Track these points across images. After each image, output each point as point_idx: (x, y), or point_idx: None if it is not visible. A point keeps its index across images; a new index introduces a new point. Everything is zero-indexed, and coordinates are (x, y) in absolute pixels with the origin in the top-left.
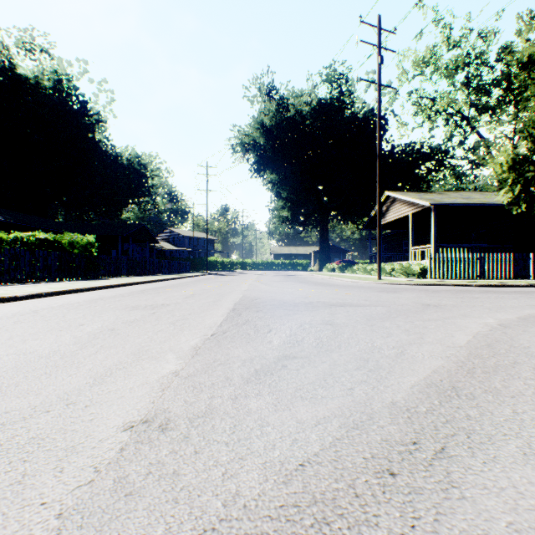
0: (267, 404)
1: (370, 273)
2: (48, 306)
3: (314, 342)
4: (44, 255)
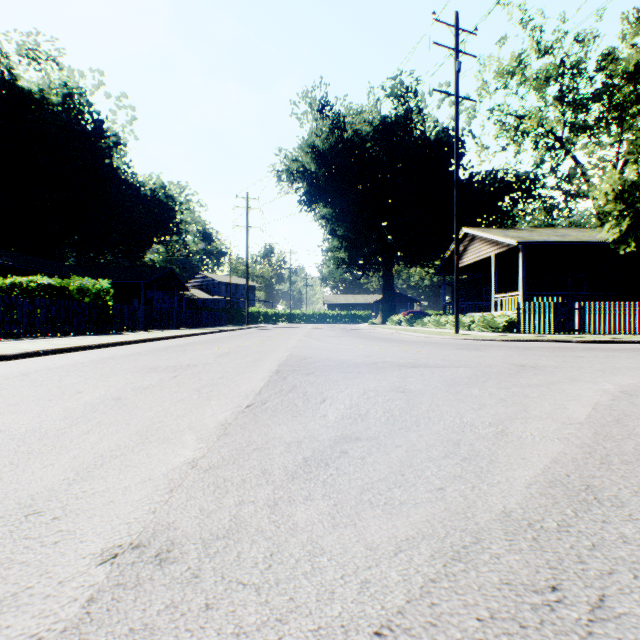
0: (320, 514)
1: (445, 327)
2: (43, 367)
3: (383, 416)
4: (47, 304)
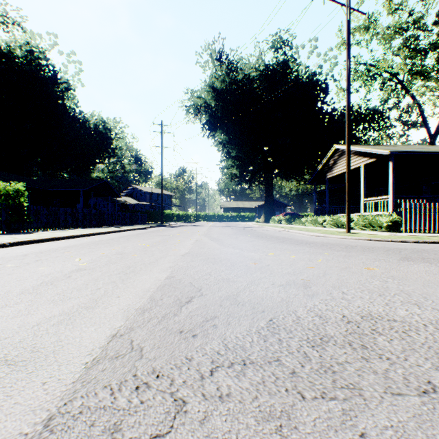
0: None
1: (321, 225)
2: None
3: None
4: None
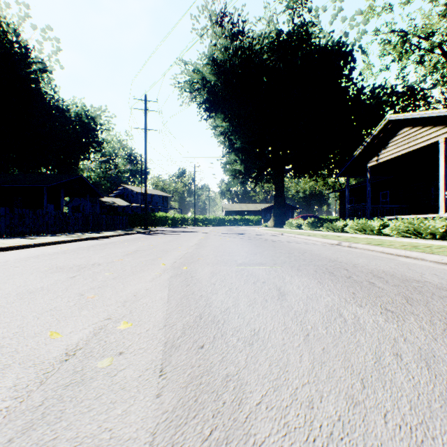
0: None
1: (378, 232)
2: None
3: None
4: None
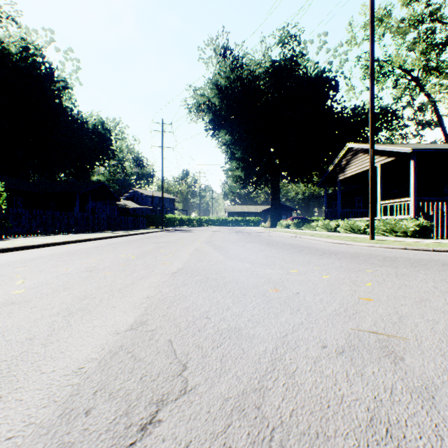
0: None
1: (334, 230)
2: None
3: None
4: None
